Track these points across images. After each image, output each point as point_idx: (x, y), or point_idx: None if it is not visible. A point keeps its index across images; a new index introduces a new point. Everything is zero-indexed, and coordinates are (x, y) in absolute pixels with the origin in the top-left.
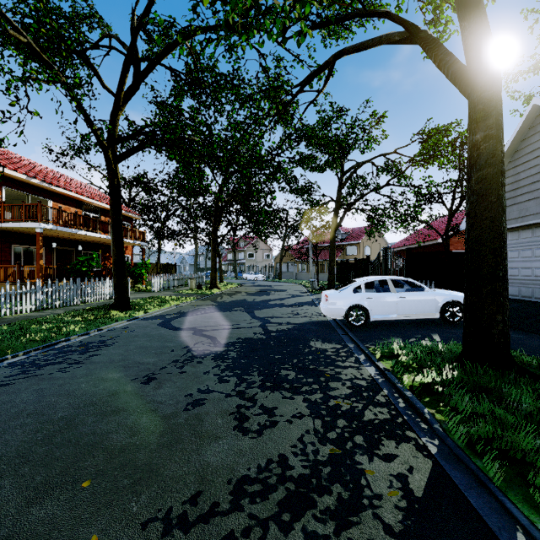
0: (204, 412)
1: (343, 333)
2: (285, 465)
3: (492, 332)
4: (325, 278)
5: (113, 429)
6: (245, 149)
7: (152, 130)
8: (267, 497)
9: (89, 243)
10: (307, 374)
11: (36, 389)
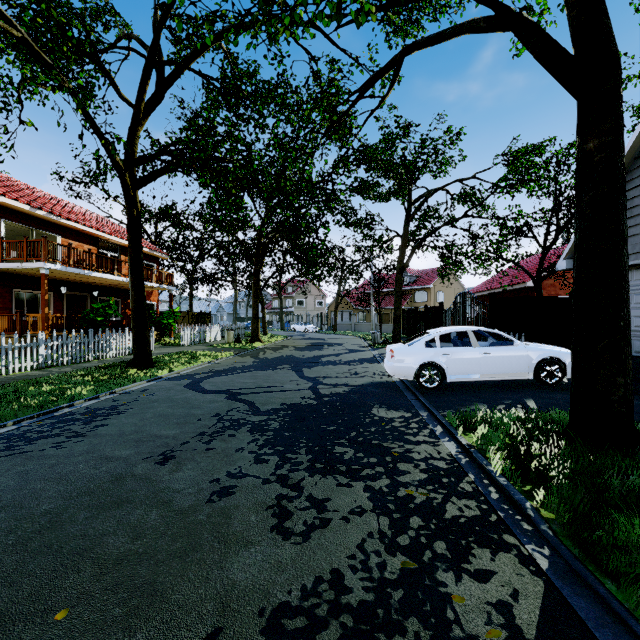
0: (233, 504)
1: (413, 398)
2: (340, 586)
3: (610, 398)
4: (389, 329)
5: (110, 530)
6: (292, 174)
7: (178, 148)
8: (314, 638)
9: (106, 287)
10: (369, 452)
11: (20, 471)
